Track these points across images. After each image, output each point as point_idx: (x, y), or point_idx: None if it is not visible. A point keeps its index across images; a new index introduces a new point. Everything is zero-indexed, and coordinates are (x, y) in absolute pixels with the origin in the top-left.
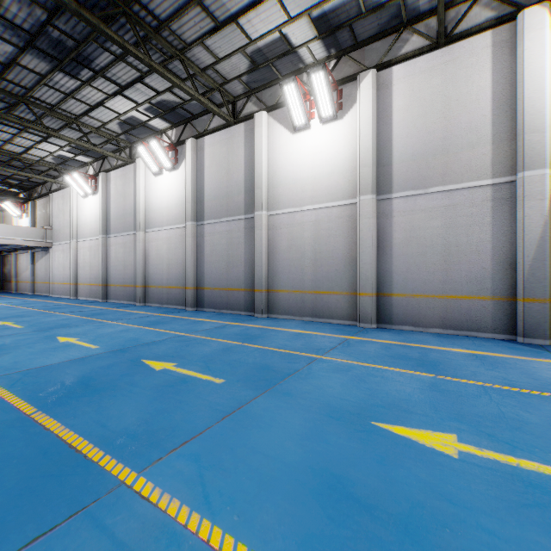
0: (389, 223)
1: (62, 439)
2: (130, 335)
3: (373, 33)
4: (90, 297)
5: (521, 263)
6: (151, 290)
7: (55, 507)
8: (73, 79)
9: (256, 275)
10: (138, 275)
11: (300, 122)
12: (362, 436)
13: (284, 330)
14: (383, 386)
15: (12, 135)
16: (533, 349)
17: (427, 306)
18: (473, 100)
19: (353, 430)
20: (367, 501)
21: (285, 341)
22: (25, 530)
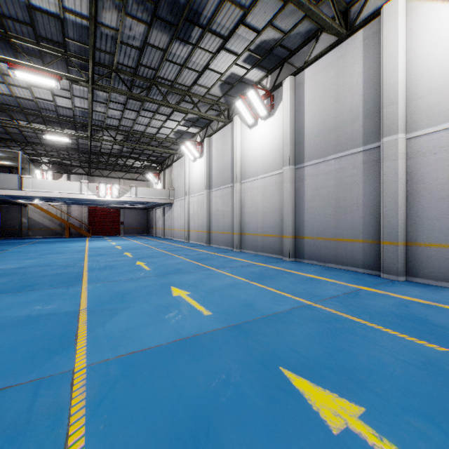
0: None
1: None
2: (241, 294)
3: None
4: (198, 241)
5: None
6: (247, 237)
7: None
8: (186, 46)
9: (385, 222)
10: (234, 224)
11: None
12: None
13: None
14: None
15: (149, 119)
16: None
17: None
18: None
19: None
20: None
21: None
22: None
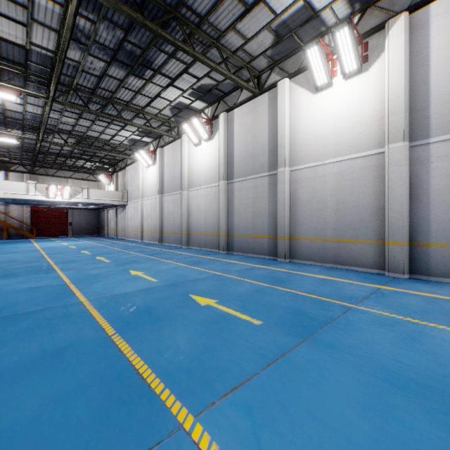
0: (425, 169)
1: (132, 364)
2: (179, 272)
3: None
4: (151, 241)
5: None
6: (193, 236)
7: (125, 440)
8: (140, 79)
9: (279, 224)
10: (183, 225)
11: (322, 82)
12: (445, 420)
13: (308, 275)
14: (447, 350)
15: (104, 128)
16: None
17: None
18: None
19: (429, 408)
20: None
21: (312, 286)
22: None
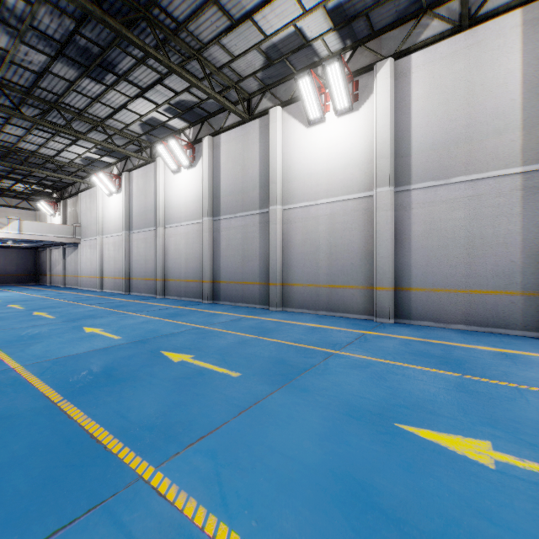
0: (408, 215)
1: (84, 429)
2: (150, 326)
3: (390, 21)
4: (115, 290)
5: None
6: (170, 283)
7: (75, 499)
8: (99, 84)
9: (270, 268)
10: (158, 269)
11: (315, 116)
12: (385, 438)
13: (299, 323)
14: (405, 384)
15: (45, 139)
16: None
17: (449, 301)
18: (500, 84)
19: (375, 431)
20: (395, 513)
21: (300, 335)
22: (46, 522)
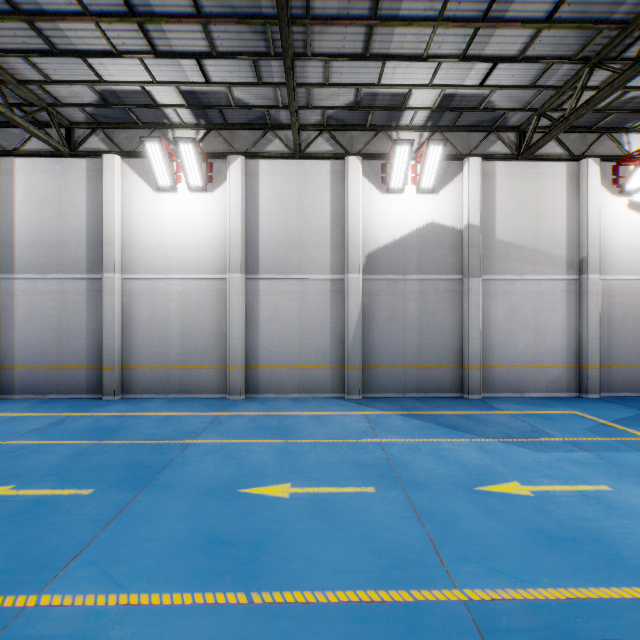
0: (256, 301)
1: None
2: None
3: (242, 121)
4: None
5: (347, 341)
6: None
7: None
8: None
9: (105, 349)
10: None
11: (166, 183)
12: (231, 502)
13: (148, 414)
14: (248, 458)
15: None
16: (352, 404)
17: (287, 375)
18: (319, 210)
19: (225, 500)
20: (234, 541)
21: (152, 429)
22: None
